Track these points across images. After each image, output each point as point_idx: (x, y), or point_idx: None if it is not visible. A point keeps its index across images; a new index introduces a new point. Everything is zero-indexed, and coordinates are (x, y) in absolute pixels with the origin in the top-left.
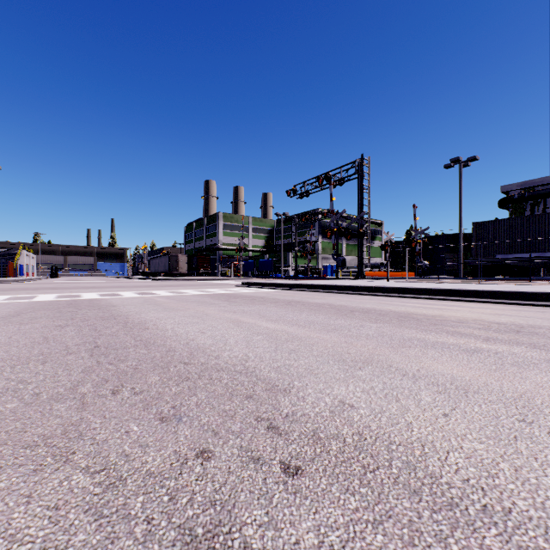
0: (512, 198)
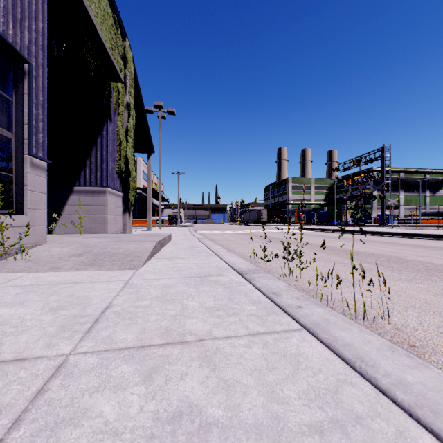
0: None
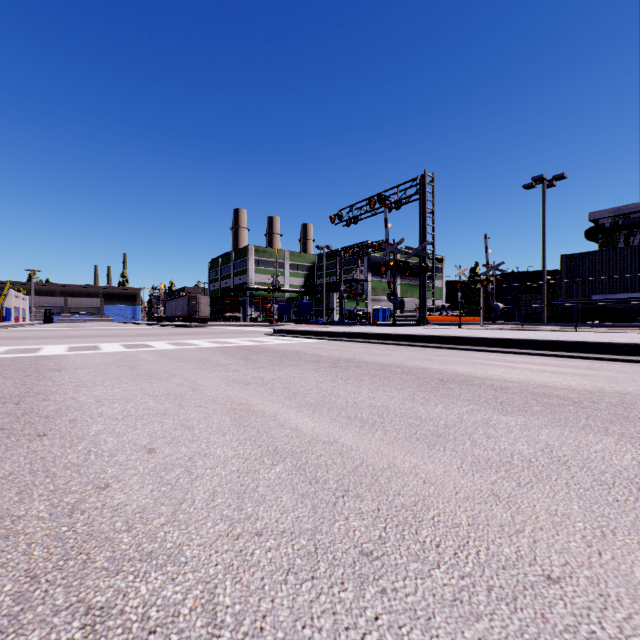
0: (603, 228)
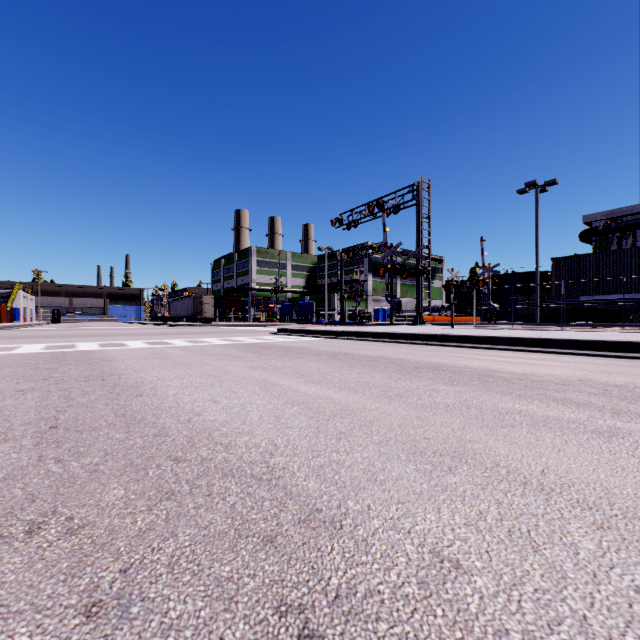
0: (596, 230)
